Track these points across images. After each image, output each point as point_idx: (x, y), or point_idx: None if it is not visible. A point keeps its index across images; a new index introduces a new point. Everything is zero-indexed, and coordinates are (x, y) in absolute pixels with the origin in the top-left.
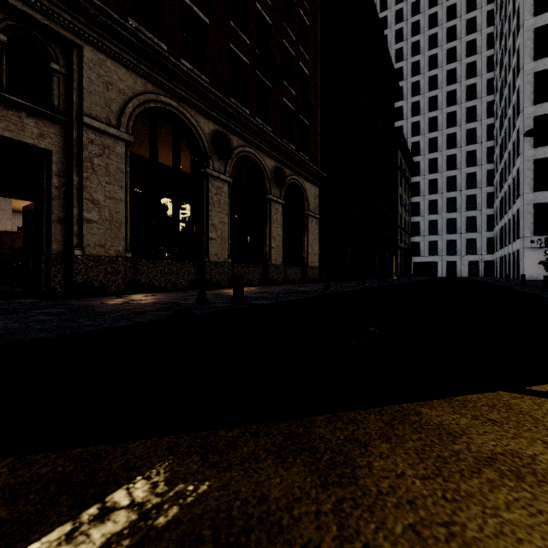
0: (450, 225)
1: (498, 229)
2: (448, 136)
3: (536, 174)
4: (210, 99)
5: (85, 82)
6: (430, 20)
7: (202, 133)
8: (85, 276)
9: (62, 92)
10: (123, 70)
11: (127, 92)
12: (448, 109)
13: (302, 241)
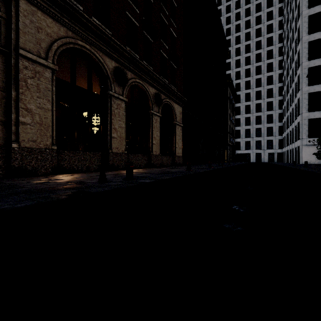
0: (258, 132)
1: (286, 134)
2: (256, 80)
3: (309, 101)
4: (112, 46)
5: (20, 25)
6: (246, 11)
7: (107, 67)
8: (20, 162)
9: (3, 31)
10: (50, 20)
11: (53, 35)
12: (256, 64)
13: (172, 140)
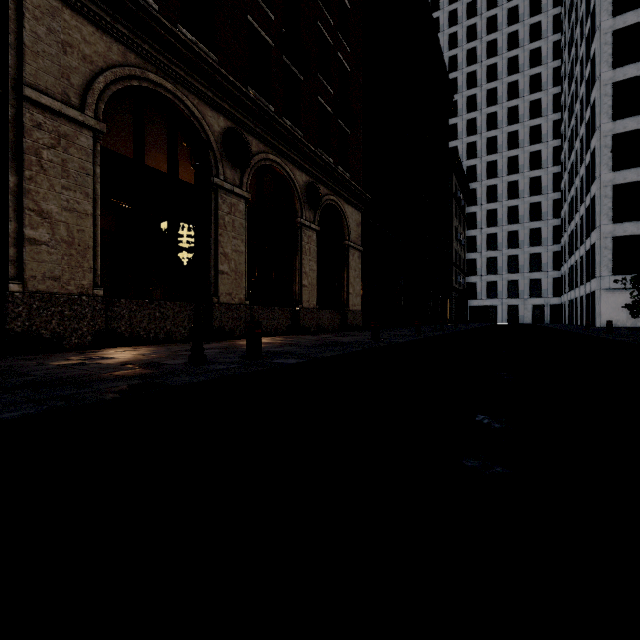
0: (512, 263)
1: (567, 268)
2: (509, 160)
3: (615, 202)
4: (219, 85)
5: (27, 37)
6: (488, 23)
7: (209, 129)
8: (27, 323)
9: None
10: (90, 28)
11: (96, 61)
12: (509, 128)
13: (342, 279)
